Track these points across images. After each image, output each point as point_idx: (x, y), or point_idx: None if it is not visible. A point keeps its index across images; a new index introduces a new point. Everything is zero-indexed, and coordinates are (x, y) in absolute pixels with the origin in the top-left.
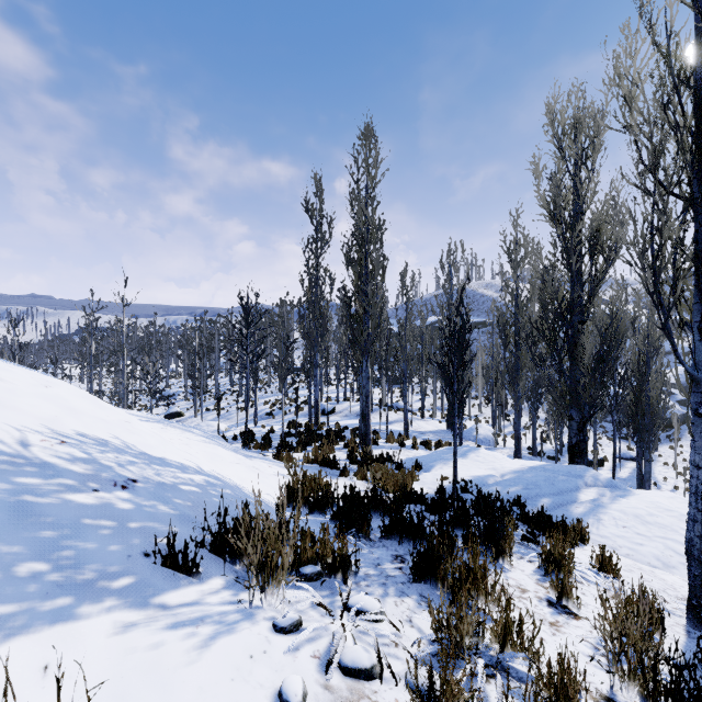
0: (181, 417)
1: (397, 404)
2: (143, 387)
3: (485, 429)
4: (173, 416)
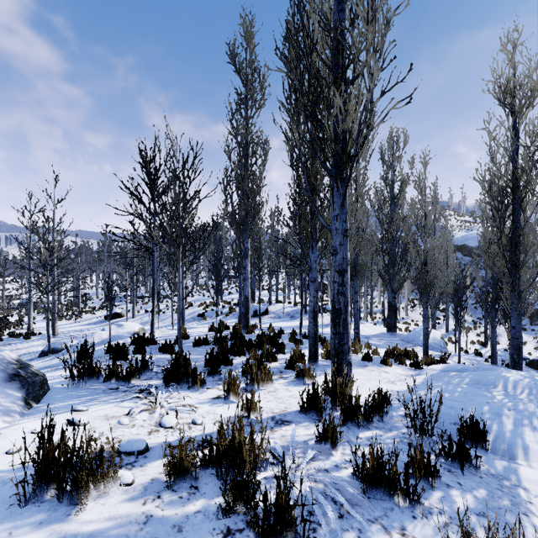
0: (121, 318)
1: (327, 306)
2: (100, 292)
3: (431, 333)
4: (113, 317)
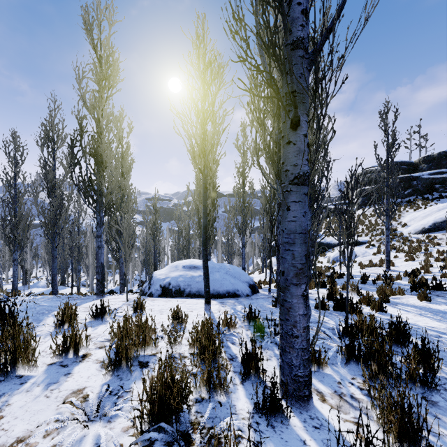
0: None
1: None
2: None
3: (43, 282)
4: None
